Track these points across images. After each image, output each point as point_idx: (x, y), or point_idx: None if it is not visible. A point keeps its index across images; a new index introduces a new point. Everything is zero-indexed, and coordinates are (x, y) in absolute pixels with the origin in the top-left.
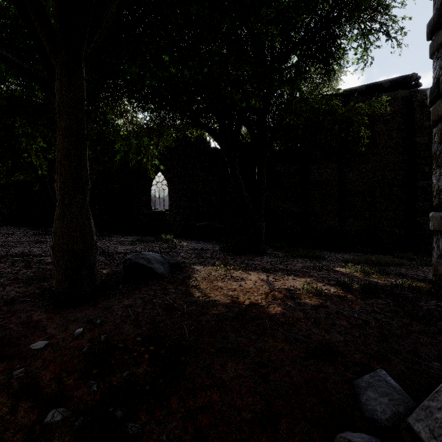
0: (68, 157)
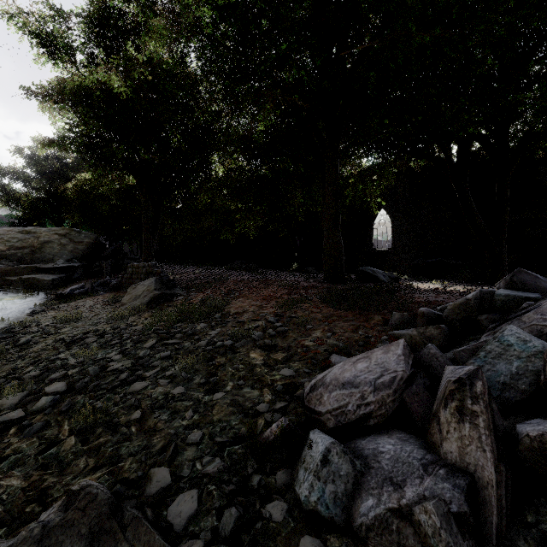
0: (331, 206)
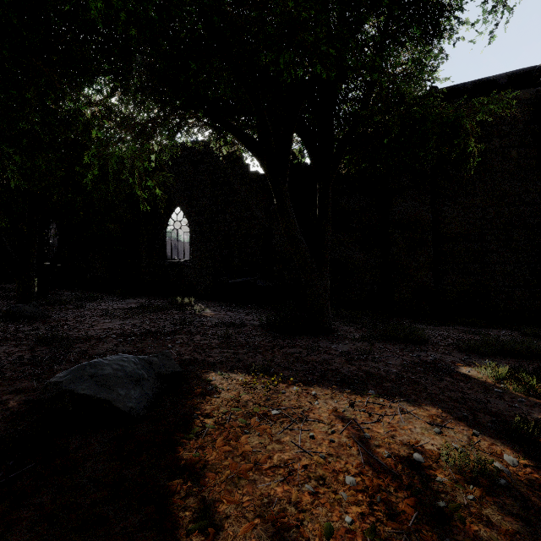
0: None
